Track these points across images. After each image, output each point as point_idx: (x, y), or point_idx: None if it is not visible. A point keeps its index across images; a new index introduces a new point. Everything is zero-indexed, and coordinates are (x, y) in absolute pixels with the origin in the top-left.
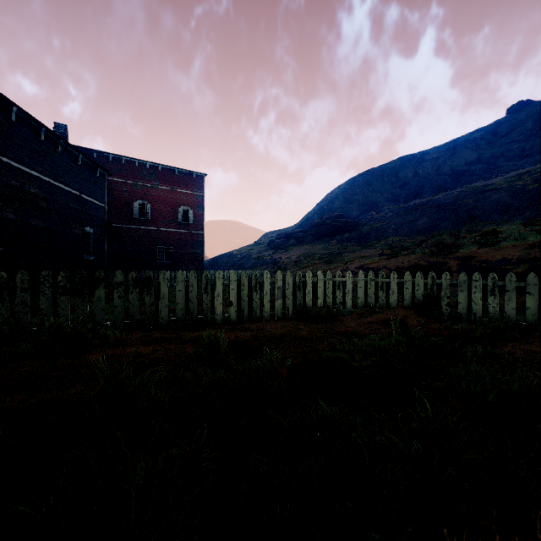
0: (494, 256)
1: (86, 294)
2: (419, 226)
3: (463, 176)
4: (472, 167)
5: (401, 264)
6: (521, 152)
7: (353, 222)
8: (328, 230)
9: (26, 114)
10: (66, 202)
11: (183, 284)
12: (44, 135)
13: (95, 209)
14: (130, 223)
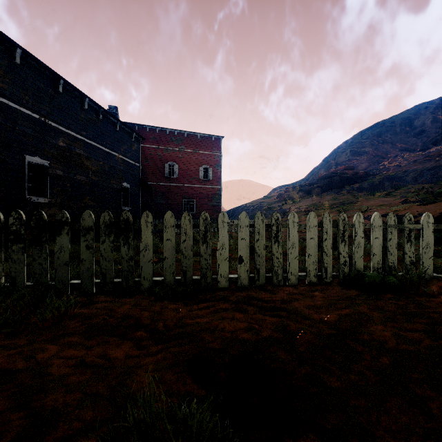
0: None
1: (45, 242)
2: None
3: None
4: None
5: None
6: None
7: (363, 173)
8: (336, 181)
9: (71, 86)
10: (106, 161)
11: (172, 230)
12: (88, 105)
13: (131, 168)
14: (162, 181)
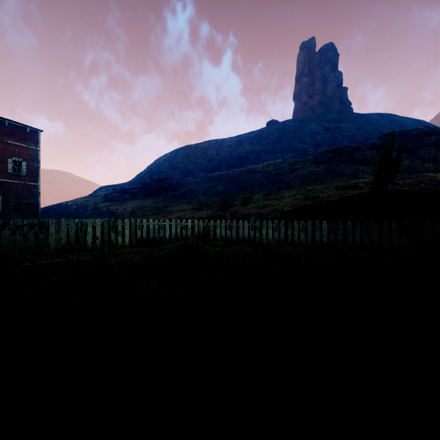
0: (246, 212)
1: None
2: (218, 191)
3: (244, 160)
4: (249, 155)
5: (202, 215)
6: (272, 150)
7: (176, 184)
8: (157, 188)
9: None
10: None
11: (65, 227)
12: None
13: None
14: None
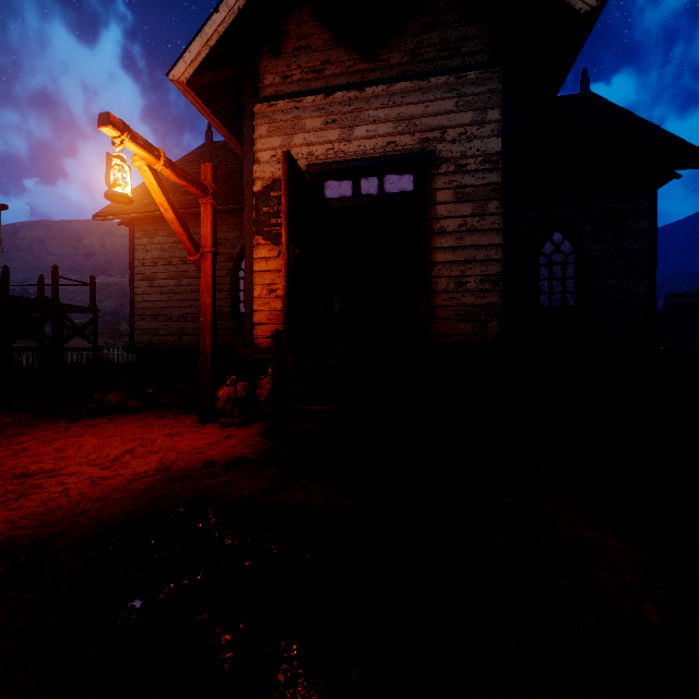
0: None
1: None
2: (106, 308)
3: None
4: None
5: (88, 344)
6: None
7: (23, 292)
8: None
9: None
10: None
11: None
12: None
13: None
14: None
